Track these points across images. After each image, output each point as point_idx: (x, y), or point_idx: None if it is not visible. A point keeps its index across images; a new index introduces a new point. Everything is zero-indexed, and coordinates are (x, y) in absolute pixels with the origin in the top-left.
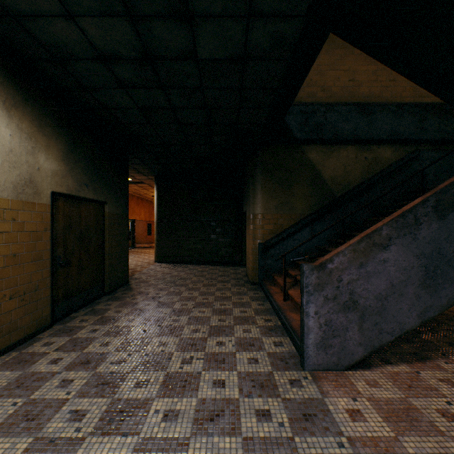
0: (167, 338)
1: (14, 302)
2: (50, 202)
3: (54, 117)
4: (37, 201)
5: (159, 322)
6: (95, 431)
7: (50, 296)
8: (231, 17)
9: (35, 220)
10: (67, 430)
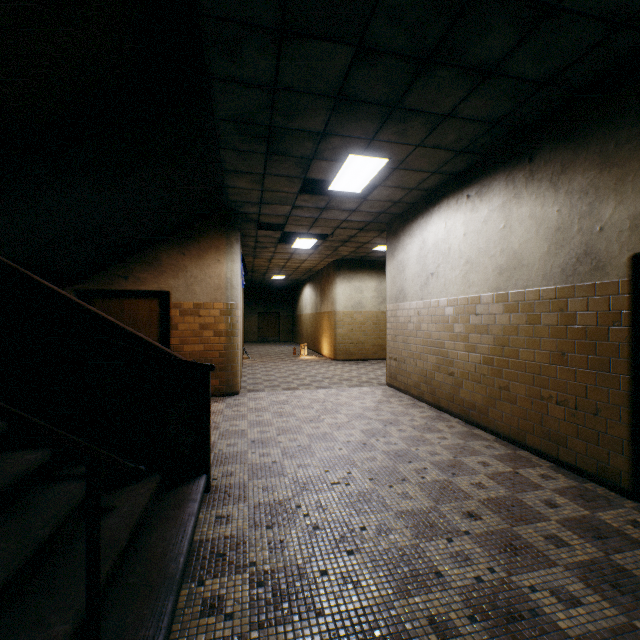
0: (412, 505)
1: (561, 411)
2: (627, 275)
3: (639, 113)
4: (598, 279)
5: (487, 544)
6: (367, 440)
7: (625, 440)
8: (294, 90)
9: (594, 309)
10: (384, 439)
